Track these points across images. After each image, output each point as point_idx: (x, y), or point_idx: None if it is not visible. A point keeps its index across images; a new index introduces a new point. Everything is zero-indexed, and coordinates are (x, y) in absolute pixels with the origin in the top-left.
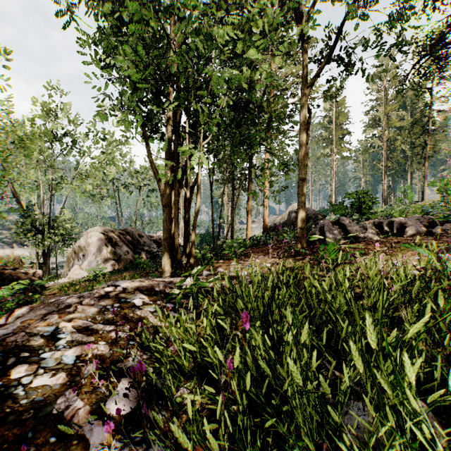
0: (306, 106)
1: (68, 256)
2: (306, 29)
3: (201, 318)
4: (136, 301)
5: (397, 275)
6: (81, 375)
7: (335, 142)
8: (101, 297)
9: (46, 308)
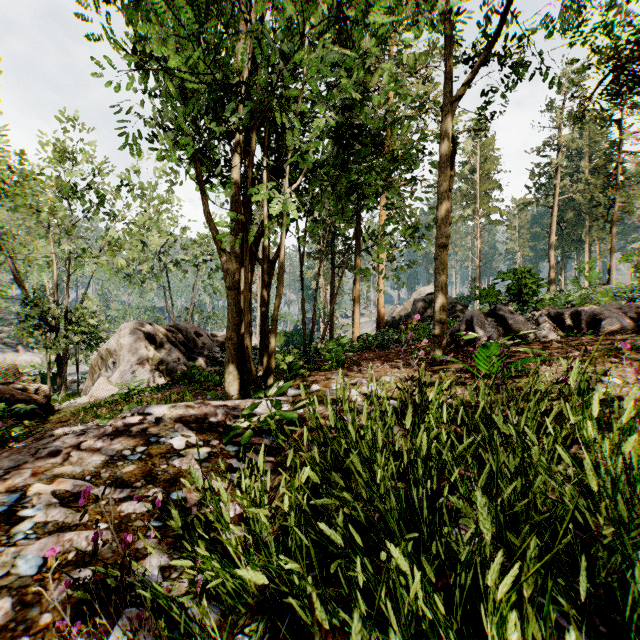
0: (449, 131)
1: (92, 364)
2: (452, 1)
3: (280, 488)
4: (175, 442)
5: (617, 399)
6: (44, 602)
7: (480, 200)
8: (116, 434)
9: (14, 457)
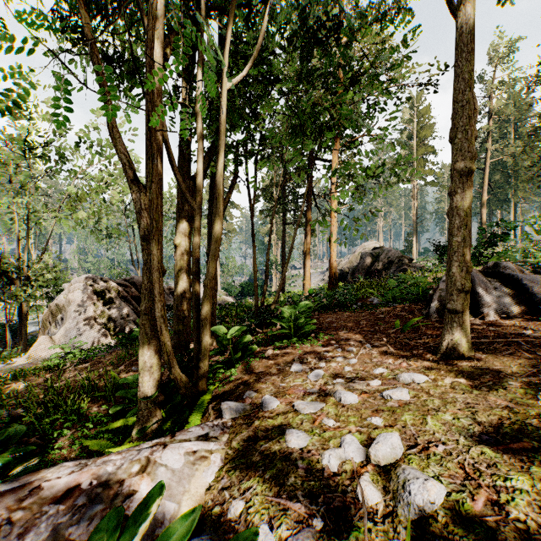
0: None
1: (43, 319)
2: None
3: None
4: None
5: None
6: None
7: (417, 163)
8: None
9: None
